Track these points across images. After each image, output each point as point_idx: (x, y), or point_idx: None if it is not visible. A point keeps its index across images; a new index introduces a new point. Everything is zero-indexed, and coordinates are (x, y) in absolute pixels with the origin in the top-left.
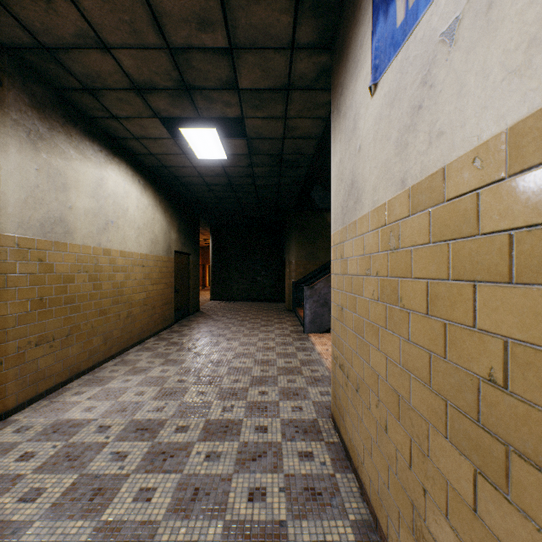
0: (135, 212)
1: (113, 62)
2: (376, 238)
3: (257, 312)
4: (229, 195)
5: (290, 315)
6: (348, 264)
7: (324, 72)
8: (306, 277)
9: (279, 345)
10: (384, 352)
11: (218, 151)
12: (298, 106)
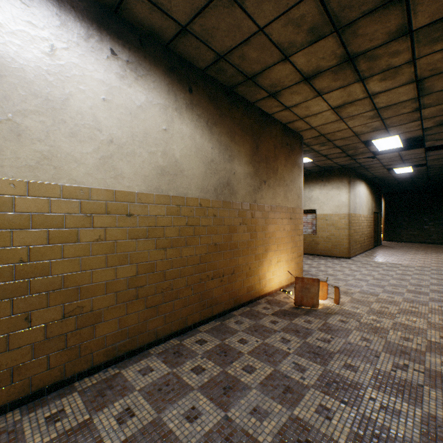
0: (364, 198)
1: (380, 164)
2: None
3: (426, 248)
4: (407, 180)
5: None
6: None
7: None
8: None
9: None
10: None
11: (408, 170)
12: None
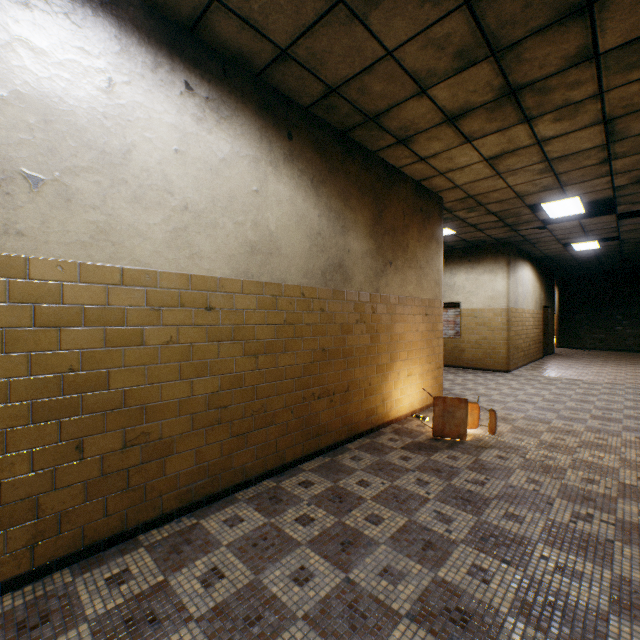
0: (530, 287)
1: (552, 237)
2: None
3: (618, 357)
4: (591, 260)
5: None
6: None
7: None
8: None
9: None
10: None
11: (592, 246)
12: None
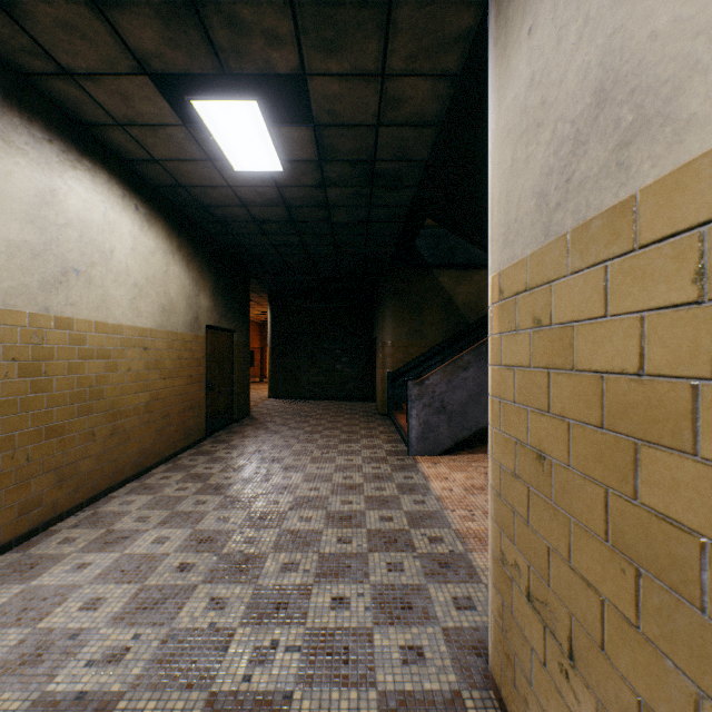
0: (129, 258)
1: None
2: None
3: (334, 417)
4: (292, 240)
5: (384, 423)
6: (575, 340)
7: None
8: (407, 365)
9: (370, 481)
10: None
11: (265, 153)
12: (408, 43)
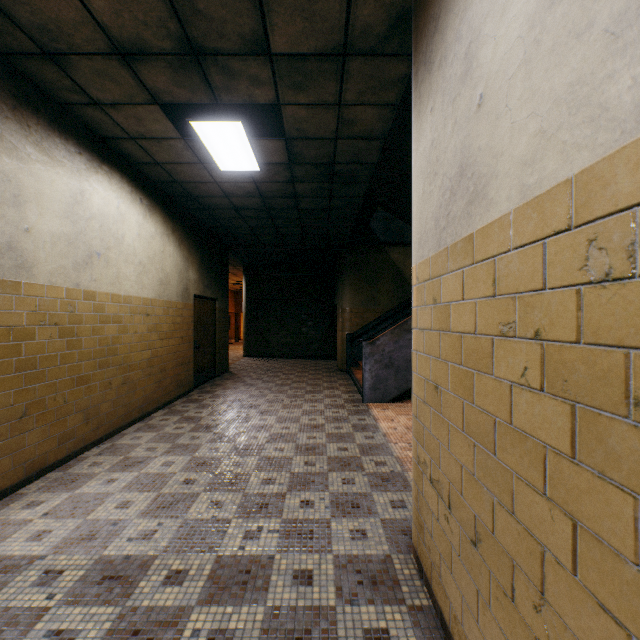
0: (136, 241)
1: (76, 2)
2: (534, 260)
3: (301, 372)
4: (266, 223)
5: (343, 377)
6: (451, 313)
7: (399, 22)
8: (363, 328)
9: (330, 422)
10: (563, 507)
11: (246, 158)
12: (358, 84)
